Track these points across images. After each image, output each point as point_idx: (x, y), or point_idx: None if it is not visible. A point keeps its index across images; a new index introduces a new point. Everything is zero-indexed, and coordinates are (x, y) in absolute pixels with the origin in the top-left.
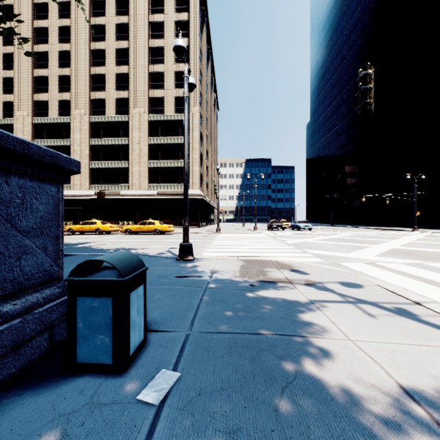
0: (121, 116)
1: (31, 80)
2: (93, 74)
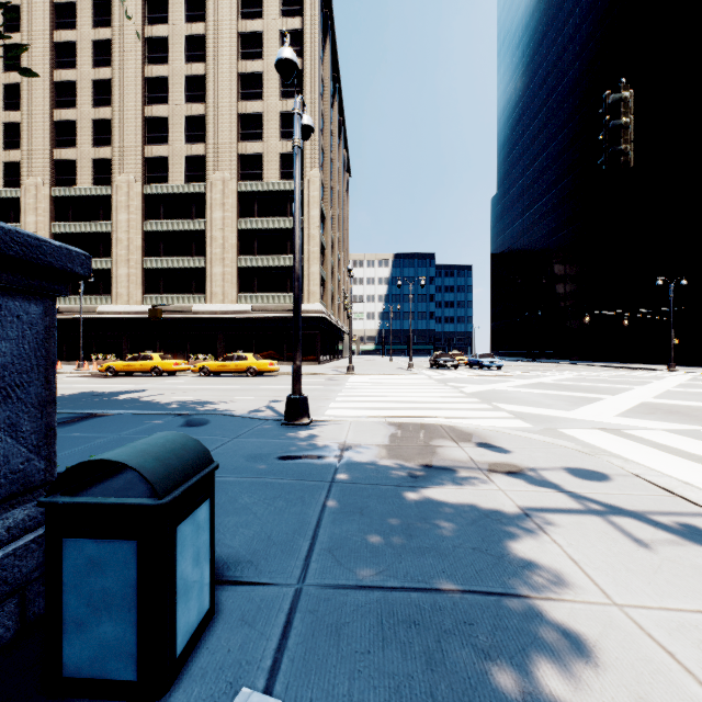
0: (193, 185)
1: (50, 126)
2: (149, 117)
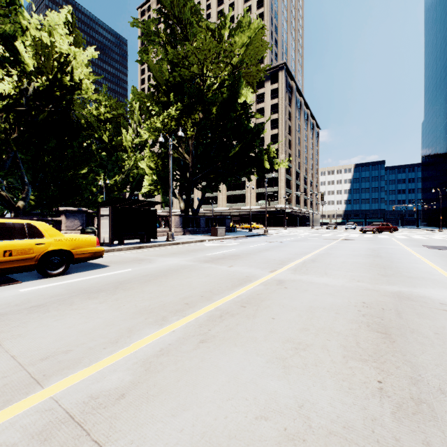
0: None
1: None
2: None
